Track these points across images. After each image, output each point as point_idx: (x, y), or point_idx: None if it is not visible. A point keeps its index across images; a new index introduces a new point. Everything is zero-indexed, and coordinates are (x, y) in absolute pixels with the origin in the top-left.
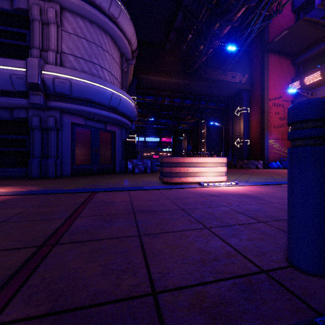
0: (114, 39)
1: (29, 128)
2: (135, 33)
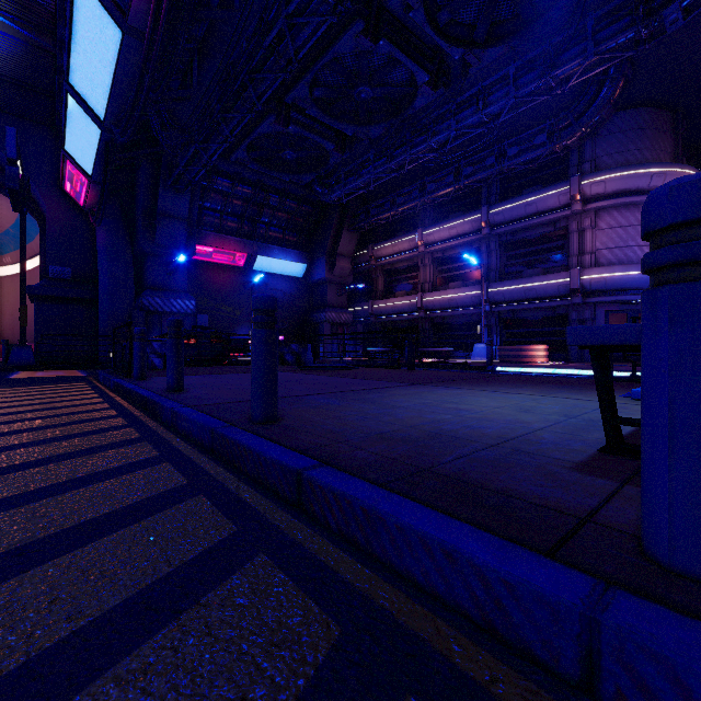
0: None
1: (567, 321)
2: None
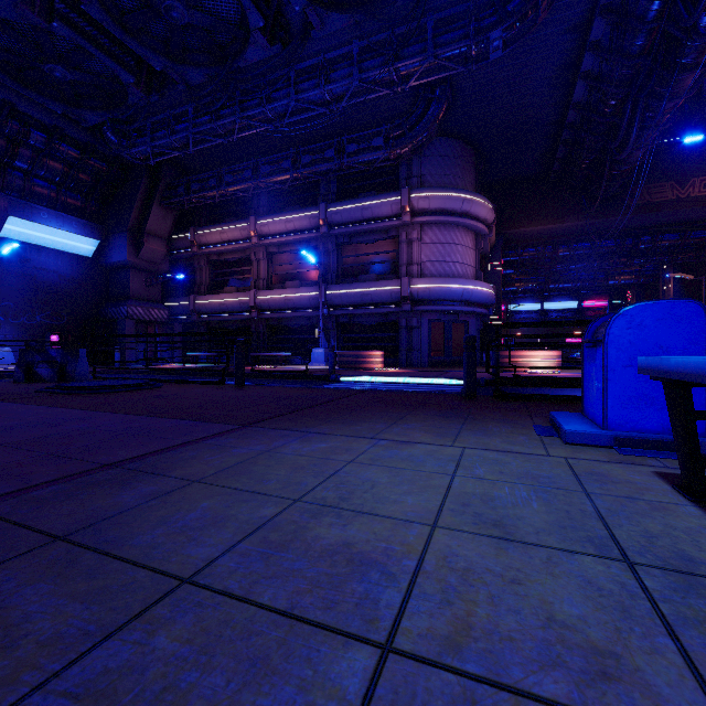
0: (467, 227)
1: (398, 327)
2: (490, 210)
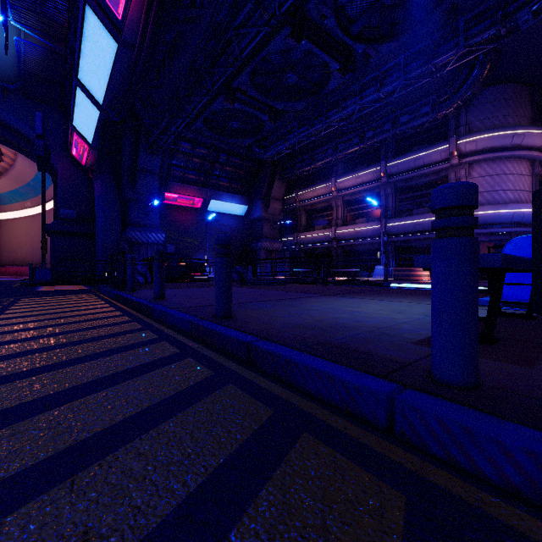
0: (519, 157)
1: None
2: None
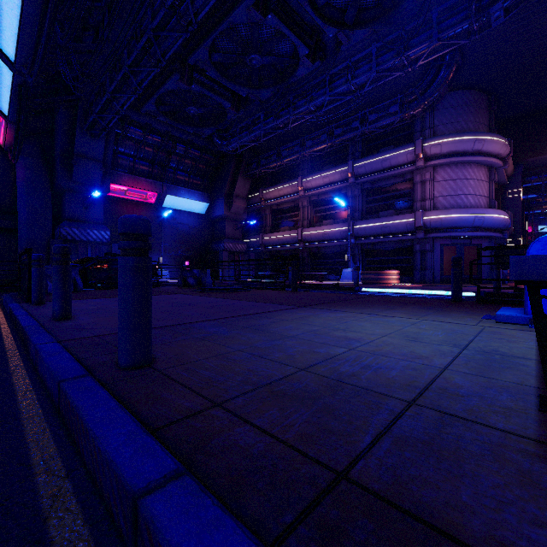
0: (479, 163)
1: (413, 251)
2: (504, 145)
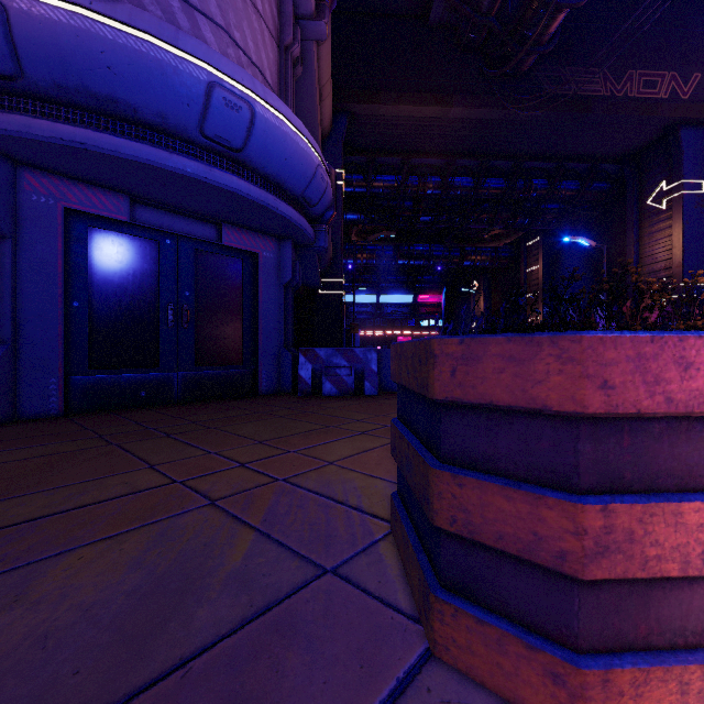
0: None
1: None
2: None
